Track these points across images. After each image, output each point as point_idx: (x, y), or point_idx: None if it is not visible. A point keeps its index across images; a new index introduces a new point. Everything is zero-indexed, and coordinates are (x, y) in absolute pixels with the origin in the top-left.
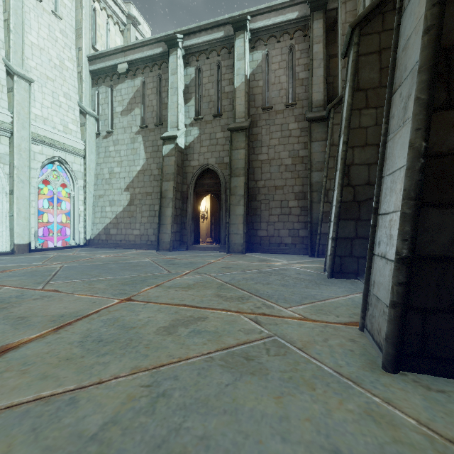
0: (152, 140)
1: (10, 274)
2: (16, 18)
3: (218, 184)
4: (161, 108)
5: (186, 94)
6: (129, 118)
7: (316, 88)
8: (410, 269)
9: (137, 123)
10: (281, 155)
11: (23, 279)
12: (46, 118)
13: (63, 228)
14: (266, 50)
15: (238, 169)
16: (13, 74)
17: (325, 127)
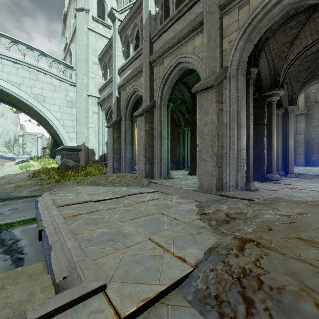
0: None
1: None
2: None
3: None
4: None
5: None
6: None
7: None
8: None
9: None
10: None
11: None
12: None
13: None
14: None
15: (300, 131)
16: None
17: None
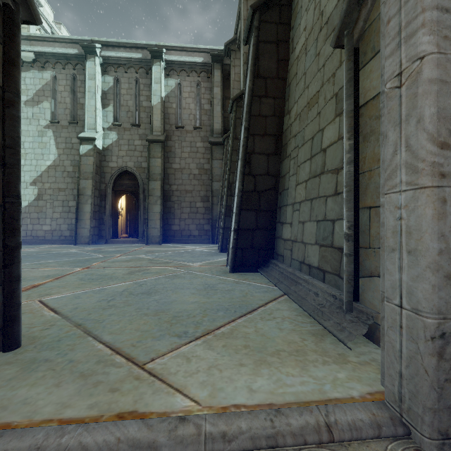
0: (65, 136)
1: None
2: None
3: (136, 185)
4: (76, 107)
5: (104, 100)
6: (36, 109)
7: (216, 119)
8: (238, 233)
9: (46, 116)
10: (190, 166)
11: None
12: None
13: None
14: (178, 79)
15: (156, 174)
16: None
17: (222, 150)
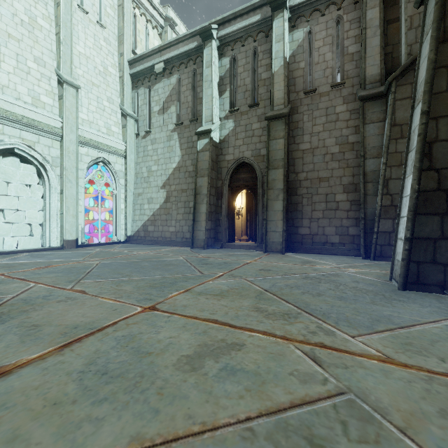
0: (187, 136)
1: (50, 270)
2: (66, 30)
3: (254, 178)
4: (196, 103)
5: (221, 86)
6: (165, 116)
7: (370, 61)
8: None
9: (173, 120)
10: (326, 143)
11: (59, 276)
12: (91, 121)
13: (107, 225)
14: (308, 26)
15: (277, 160)
16: (62, 83)
17: (382, 105)
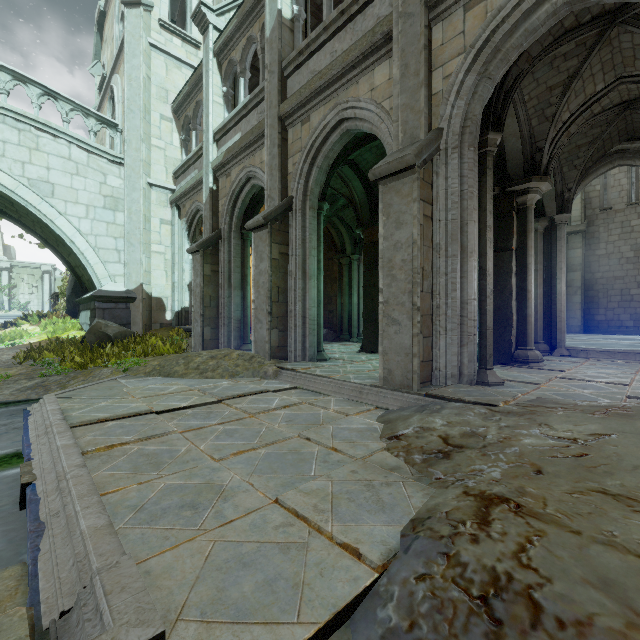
0: None
1: None
2: None
3: None
4: None
5: None
6: None
7: None
8: None
9: None
10: (621, 249)
11: None
12: None
13: None
14: None
15: (574, 265)
16: None
17: None
